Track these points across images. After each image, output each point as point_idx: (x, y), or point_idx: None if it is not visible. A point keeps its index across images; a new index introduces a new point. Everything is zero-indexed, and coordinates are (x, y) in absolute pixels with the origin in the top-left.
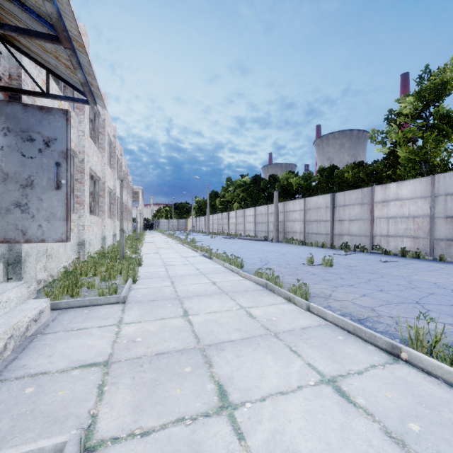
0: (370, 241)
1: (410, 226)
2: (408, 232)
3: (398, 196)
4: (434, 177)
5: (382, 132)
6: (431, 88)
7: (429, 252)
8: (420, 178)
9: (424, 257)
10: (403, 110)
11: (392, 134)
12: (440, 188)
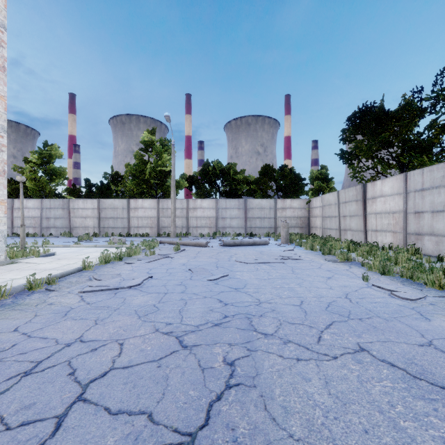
0: (11, 230)
1: (33, 222)
2: (32, 225)
3: (27, 206)
4: (42, 200)
5: (21, 167)
6: (45, 155)
7: (40, 234)
8: (37, 199)
9: (37, 236)
10: (33, 160)
11: (27, 170)
12: (44, 205)
